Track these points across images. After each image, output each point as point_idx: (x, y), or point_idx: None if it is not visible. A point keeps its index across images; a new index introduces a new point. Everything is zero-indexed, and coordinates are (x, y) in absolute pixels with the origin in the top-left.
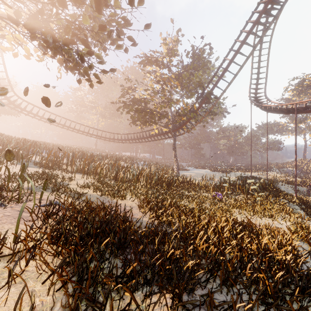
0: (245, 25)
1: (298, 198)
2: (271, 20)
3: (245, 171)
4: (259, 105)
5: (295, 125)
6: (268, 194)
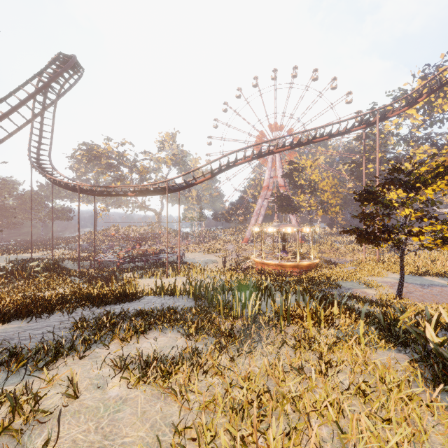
0: (26, 82)
1: (80, 272)
2: (56, 97)
3: (21, 253)
4: (43, 174)
5: (78, 205)
6: (53, 273)
